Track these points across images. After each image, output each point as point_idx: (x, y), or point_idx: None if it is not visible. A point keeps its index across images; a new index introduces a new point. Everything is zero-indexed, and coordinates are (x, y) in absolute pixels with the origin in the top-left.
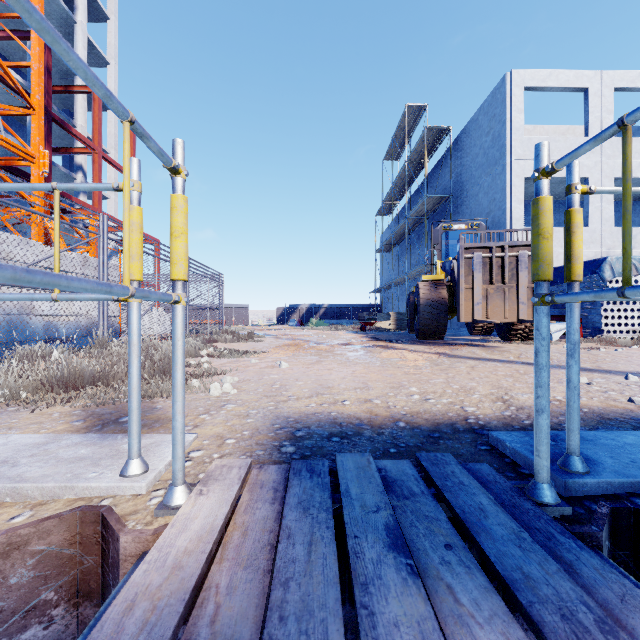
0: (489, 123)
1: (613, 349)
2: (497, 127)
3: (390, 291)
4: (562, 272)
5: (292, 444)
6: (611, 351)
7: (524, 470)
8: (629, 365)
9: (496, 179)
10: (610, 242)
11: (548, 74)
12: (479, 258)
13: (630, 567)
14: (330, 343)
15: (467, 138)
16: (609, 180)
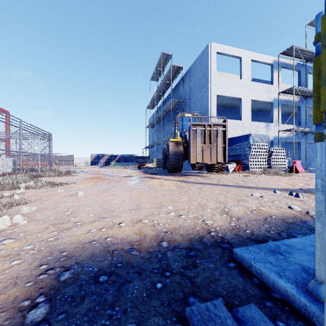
0: (201, 67)
1: (255, 176)
2: (204, 69)
3: (153, 148)
4: (232, 140)
5: (48, 300)
6: (256, 177)
7: (275, 294)
8: (267, 184)
9: (204, 94)
10: (250, 128)
11: (226, 47)
12: (199, 130)
13: None
14: (120, 176)
15: (191, 73)
16: (249, 100)
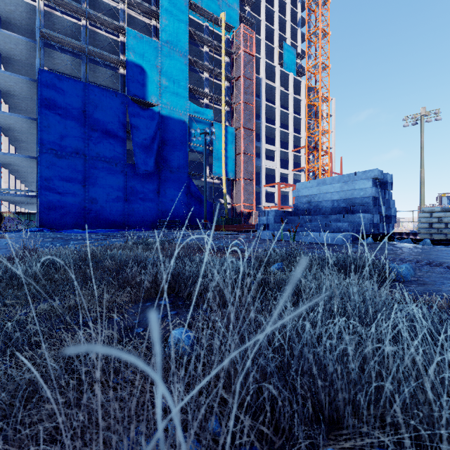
0: None
1: None
2: None
3: None
4: None
5: None
6: None
7: None
8: None
9: None
10: None
11: None
12: None
13: None
14: None
15: None
16: None
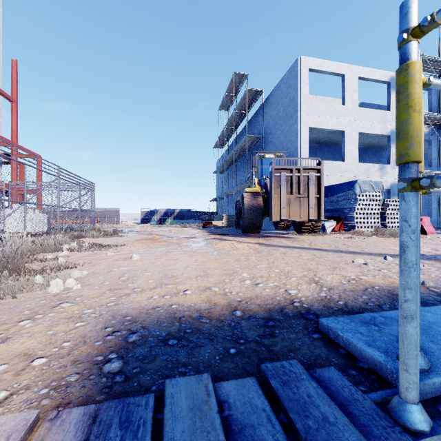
0: (287, 90)
1: (362, 238)
2: (292, 93)
3: (223, 200)
4: (331, 189)
5: (120, 356)
6: (363, 239)
7: (362, 364)
8: (378, 248)
9: (291, 127)
10: (356, 172)
11: (322, 62)
12: (284, 176)
13: None
14: (179, 237)
15: (273, 99)
16: (356, 133)
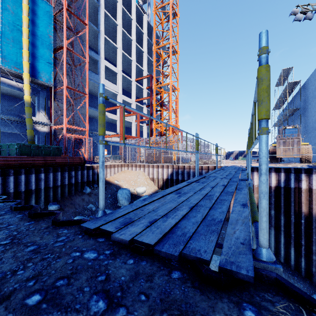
0: (313, 81)
1: None
2: (315, 84)
3: None
4: None
5: None
6: None
7: None
8: None
9: (315, 104)
10: None
11: None
12: (282, 141)
13: (251, 170)
14: (241, 163)
15: (307, 84)
16: None
